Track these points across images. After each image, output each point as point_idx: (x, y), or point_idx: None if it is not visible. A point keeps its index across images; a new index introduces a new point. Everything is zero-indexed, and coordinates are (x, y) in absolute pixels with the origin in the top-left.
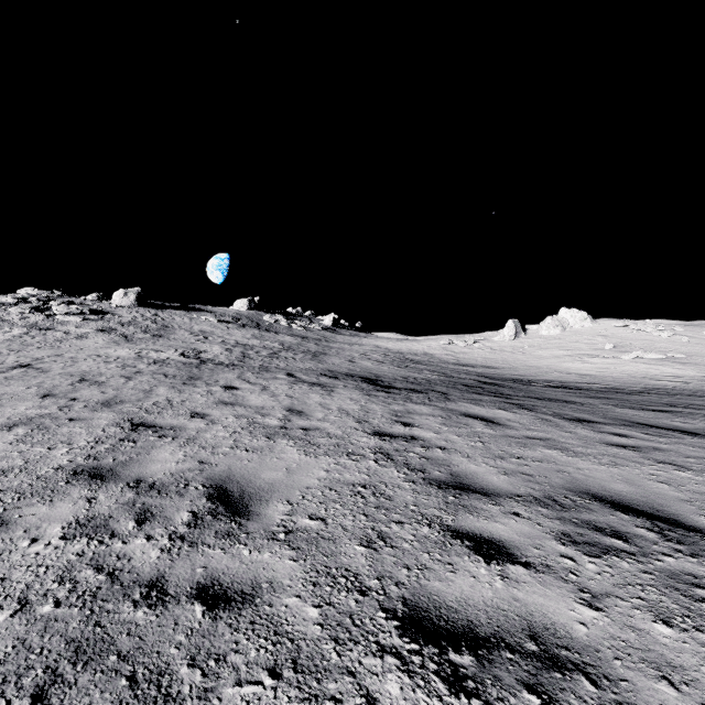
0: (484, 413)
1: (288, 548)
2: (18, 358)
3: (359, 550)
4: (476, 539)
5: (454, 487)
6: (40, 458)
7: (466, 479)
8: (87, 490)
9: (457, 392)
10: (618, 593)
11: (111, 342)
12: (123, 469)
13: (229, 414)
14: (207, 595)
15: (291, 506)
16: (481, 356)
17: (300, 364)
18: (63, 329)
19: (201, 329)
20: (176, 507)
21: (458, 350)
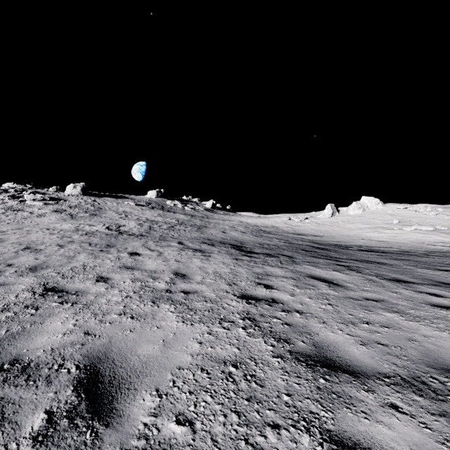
0: (324, 275)
1: None
2: None
3: None
4: None
5: (321, 364)
6: None
7: (329, 352)
8: None
9: (300, 256)
10: None
11: (61, 219)
12: (8, 344)
13: (127, 278)
14: None
15: (159, 398)
16: (310, 228)
17: (188, 234)
18: (29, 210)
19: (123, 210)
20: (35, 403)
21: (295, 224)
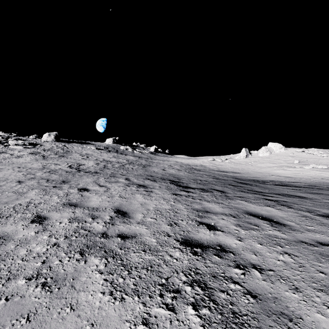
0: (260, 211)
1: None
2: None
3: None
4: None
5: None
6: None
7: None
8: None
9: (230, 191)
10: None
11: (34, 159)
12: None
13: (66, 217)
14: None
15: None
16: (230, 166)
17: (135, 171)
18: (10, 153)
19: (86, 153)
20: None
21: (218, 164)
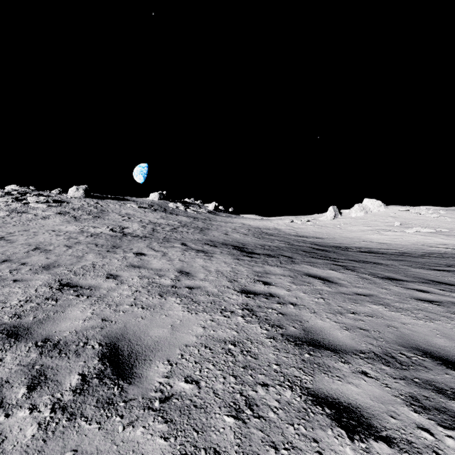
0: (320, 273)
1: (161, 420)
2: None
3: (228, 422)
4: (335, 405)
5: (307, 343)
6: None
7: (316, 335)
8: None
9: (299, 256)
10: None
11: (65, 221)
12: (38, 327)
13: (135, 275)
14: None
15: (170, 366)
16: (312, 230)
17: (191, 236)
18: (33, 213)
19: (126, 213)
20: (70, 369)
21: (297, 226)
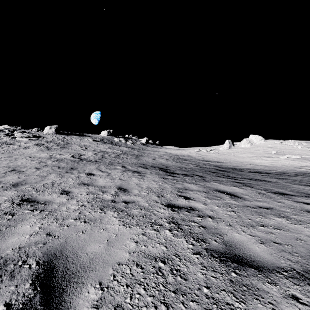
0: (226, 189)
1: None
2: None
3: None
4: None
5: (231, 259)
6: None
7: (237, 249)
8: None
9: (208, 176)
10: None
11: (40, 150)
12: None
13: (84, 191)
14: None
15: (101, 291)
16: (214, 156)
17: (129, 161)
18: (18, 144)
19: (84, 144)
20: None
21: (203, 154)
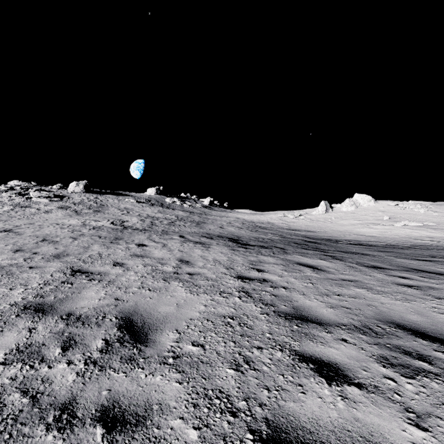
0: (310, 262)
1: (175, 371)
2: (4, 225)
3: (230, 372)
4: (317, 362)
5: (296, 318)
6: (2, 296)
7: (304, 312)
8: (30, 322)
9: (291, 248)
10: (437, 412)
11: (67, 215)
12: (60, 305)
13: (139, 263)
14: (108, 417)
15: (179, 334)
16: (304, 224)
17: (188, 229)
18: (36, 207)
19: (125, 207)
20: (94, 335)
21: (289, 220)
